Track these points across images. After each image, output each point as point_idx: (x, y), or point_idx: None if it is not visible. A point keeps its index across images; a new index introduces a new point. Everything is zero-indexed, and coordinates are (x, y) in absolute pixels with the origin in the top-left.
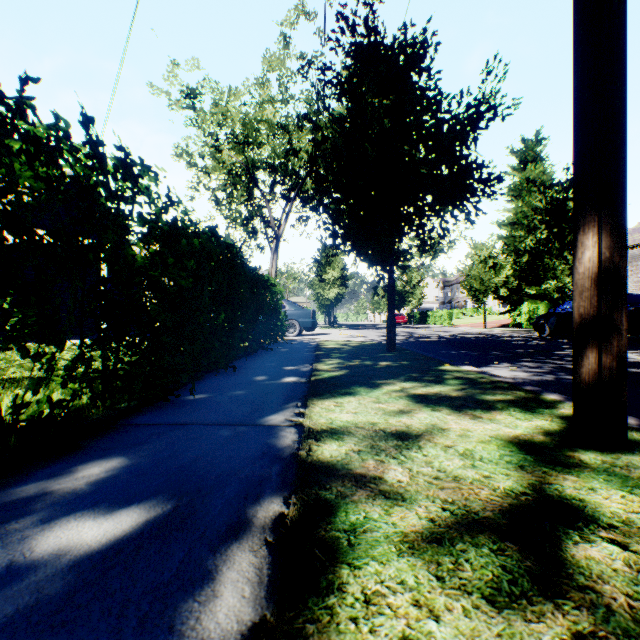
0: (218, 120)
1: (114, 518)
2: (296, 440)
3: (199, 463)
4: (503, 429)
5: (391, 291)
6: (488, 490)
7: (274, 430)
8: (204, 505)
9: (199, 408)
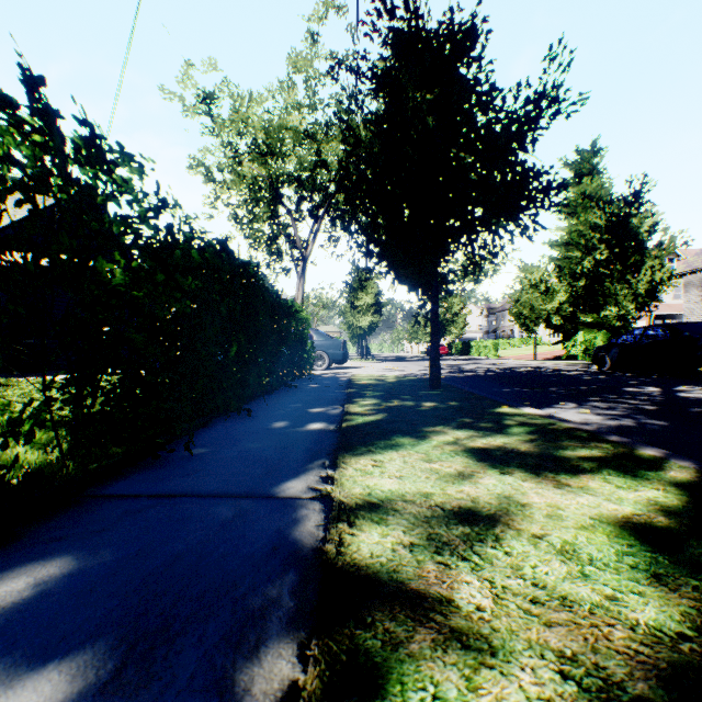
0: (238, 128)
1: (9, 697)
2: (321, 524)
3: (177, 568)
4: (605, 505)
5: (435, 318)
6: (623, 629)
7: (292, 506)
8: (167, 663)
9: (196, 469)
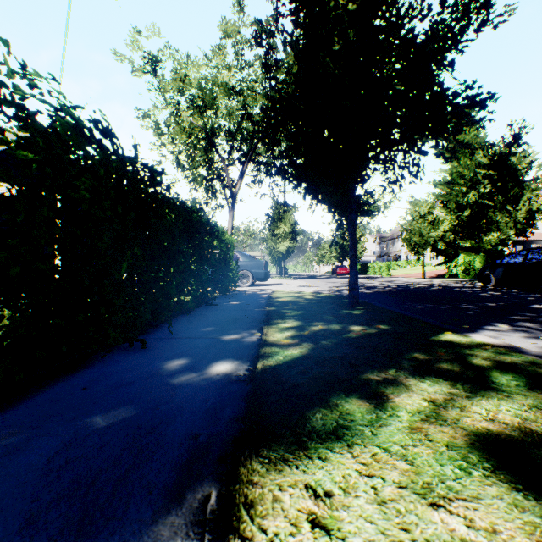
0: (178, 86)
1: None
2: None
3: None
4: None
5: (354, 237)
6: None
7: None
8: None
9: None
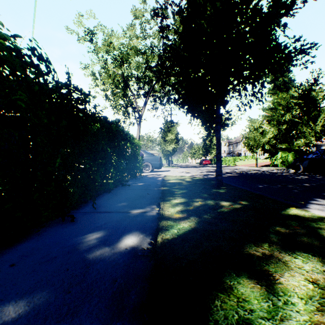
0: (106, 49)
1: None
2: None
3: None
4: None
5: (219, 141)
6: None
7: None
8: None
9: None
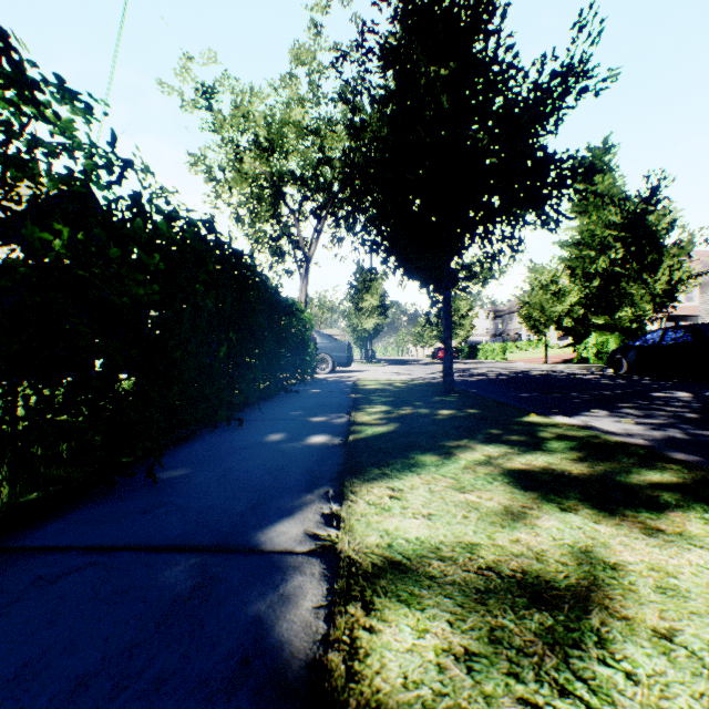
0: (239, 123)
1: None
2: (322, 605)
3: None
4: None
5: (448, 317)
6: None
7: (280, 568)
8: None
9: (160, 502)
